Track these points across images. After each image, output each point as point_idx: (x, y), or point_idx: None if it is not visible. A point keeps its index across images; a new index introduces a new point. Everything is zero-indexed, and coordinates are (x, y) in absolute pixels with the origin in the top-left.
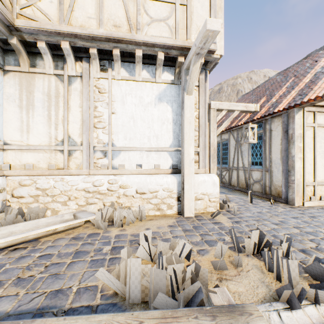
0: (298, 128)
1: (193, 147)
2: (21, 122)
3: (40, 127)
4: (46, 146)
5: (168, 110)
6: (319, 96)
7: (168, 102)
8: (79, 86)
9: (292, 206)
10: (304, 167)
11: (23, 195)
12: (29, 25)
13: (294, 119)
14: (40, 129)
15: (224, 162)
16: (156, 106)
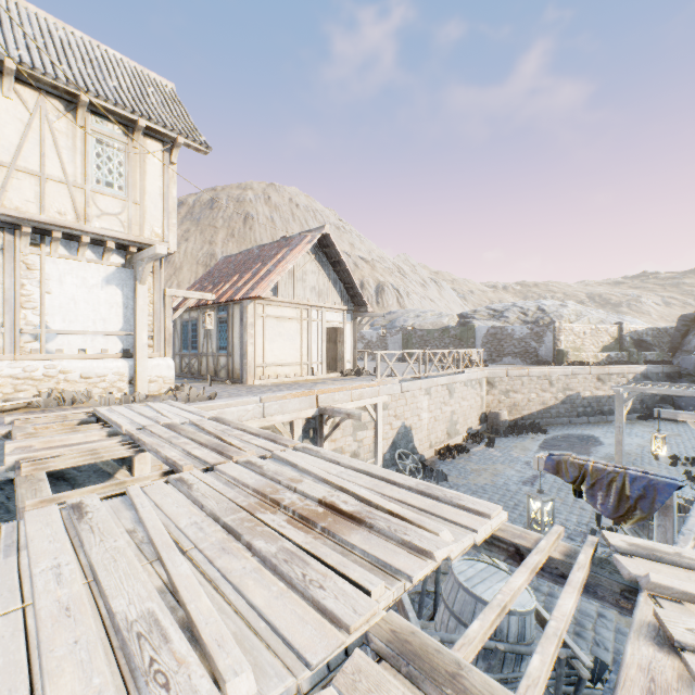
0: (250, 317)
1: (147, 332)
2: None
3: None
4: None
5: (118, 293)
6: (257, 296)
7: (118, 285)
8: None
9: (246, 385)
10: (255, 351)
11: None
12: None
13: (247, 309)
14: None
15: (194, 347)
16: (104, 288)
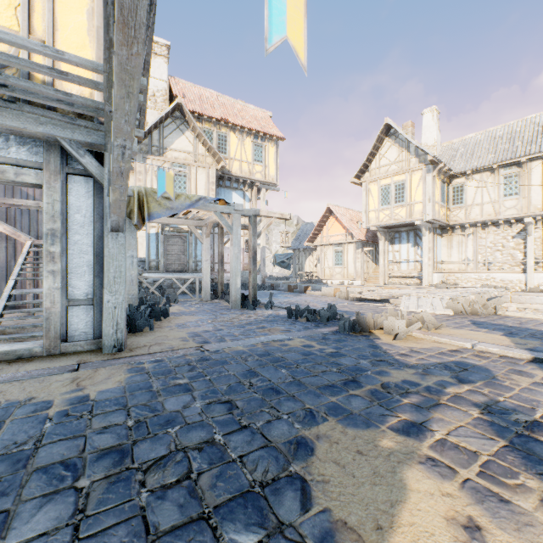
0: None
1: (532, 260)
2: (447, 253)
3: (455, 255)
4: (457, 262)
5: (520, 242)
6: None
7: (520, 238)
8: (471, 237)
9: None
10: None
11: (449, 279)
12: (454, 223)
13: None
14: (455, 256)
15: None
16: (512, 241)
